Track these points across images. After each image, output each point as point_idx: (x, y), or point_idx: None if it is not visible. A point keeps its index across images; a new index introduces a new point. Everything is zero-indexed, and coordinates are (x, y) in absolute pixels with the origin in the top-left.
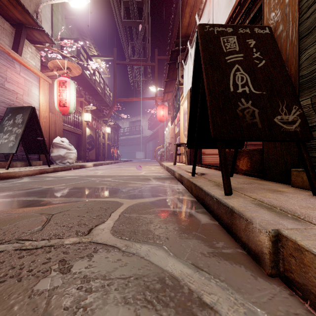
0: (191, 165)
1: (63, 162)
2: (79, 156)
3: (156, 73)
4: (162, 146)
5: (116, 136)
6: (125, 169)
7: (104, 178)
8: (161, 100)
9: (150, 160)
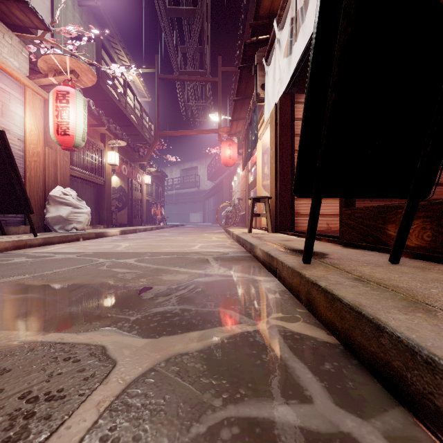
0: (277, 233)
1: (67, 228)
2: (99, 218)
3: (220, 93)
4: (229, 204)
5: (160, 188)
6: (169, 239)
7: (122, 260)
8: (227, 133)
9: (211, 224)
